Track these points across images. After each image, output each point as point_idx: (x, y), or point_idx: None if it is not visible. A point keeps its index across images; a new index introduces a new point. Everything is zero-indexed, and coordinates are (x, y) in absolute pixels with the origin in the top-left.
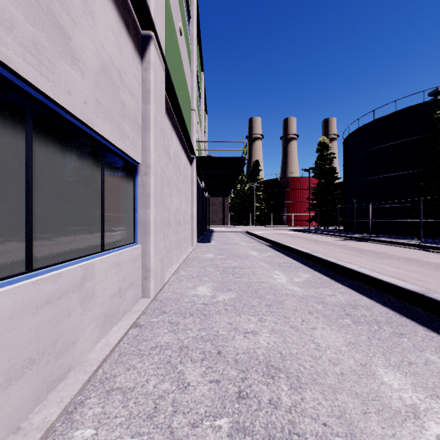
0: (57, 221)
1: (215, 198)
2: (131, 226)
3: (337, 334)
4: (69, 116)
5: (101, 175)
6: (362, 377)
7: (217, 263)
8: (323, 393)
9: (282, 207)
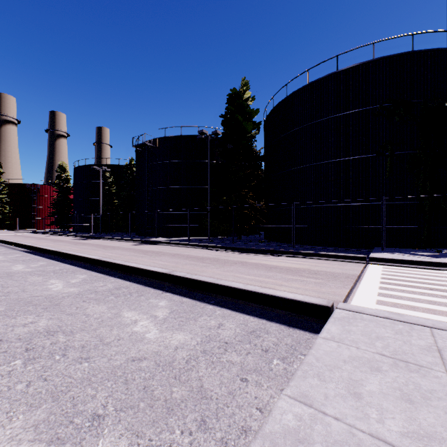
0: None
1: None
2: None
3: None
4: None
5: None
6: None
7: None
8: None
9: (32, 212)
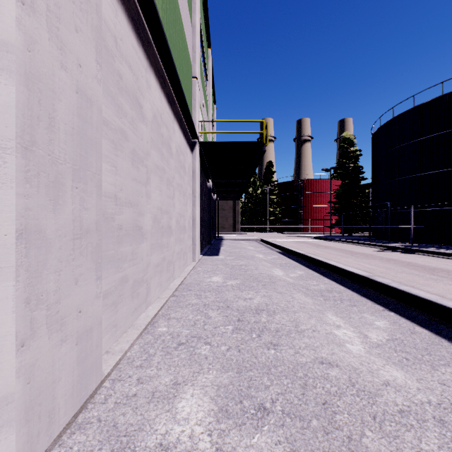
0: None
1: (225, 202)
2: None
3: None
4: None
5: None
6: None
7: (227, 298)
8: None
9: (298, 212)
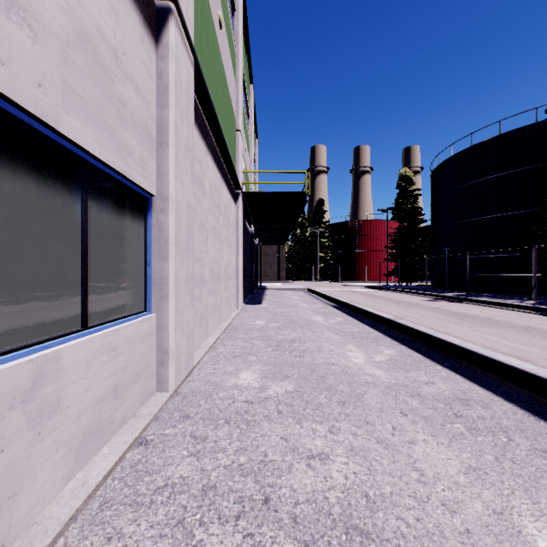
0: None
1: (268, 246)
2: (140, 287)
3: (447, 452)
4: (4, 103)
5: (81, 209)
6: (502, 539)
7: (269, 334)
8: None
9: (353, 258)
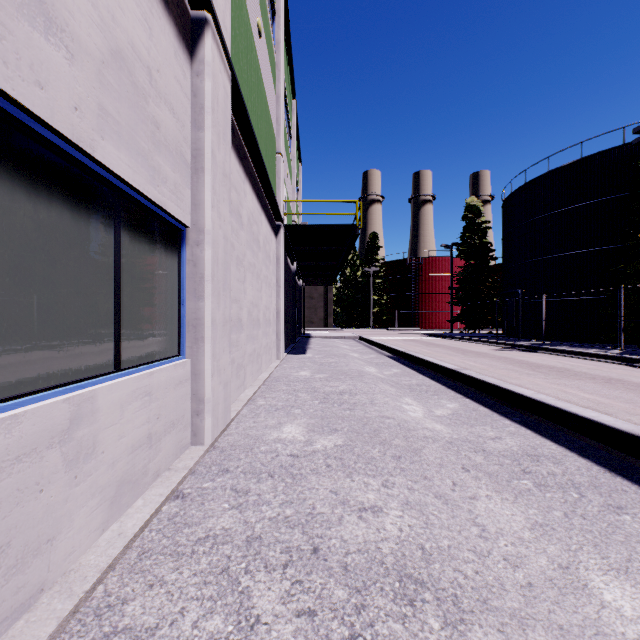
0: (18, 319)
1: (313, 288)
2: (174, 328)
3: (512, 508)
4: (42, 128)
5: (114, 241)
6: (566, 592)
7: (315, 386)
8: (503, 631)
9: (412, 302)
